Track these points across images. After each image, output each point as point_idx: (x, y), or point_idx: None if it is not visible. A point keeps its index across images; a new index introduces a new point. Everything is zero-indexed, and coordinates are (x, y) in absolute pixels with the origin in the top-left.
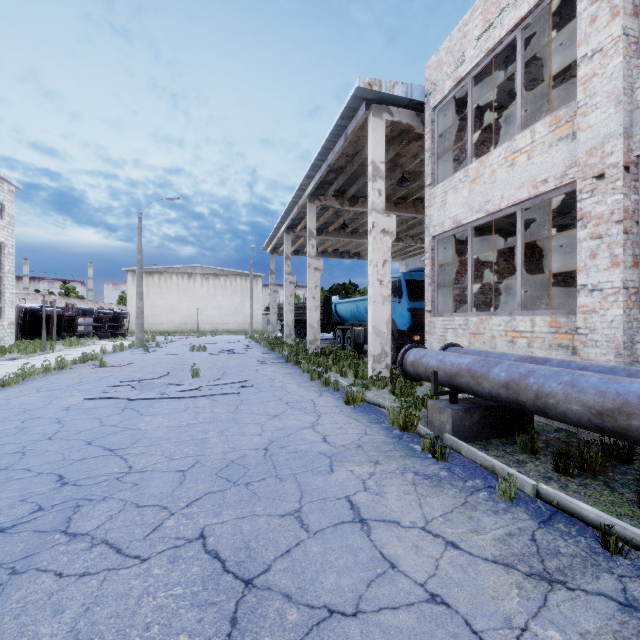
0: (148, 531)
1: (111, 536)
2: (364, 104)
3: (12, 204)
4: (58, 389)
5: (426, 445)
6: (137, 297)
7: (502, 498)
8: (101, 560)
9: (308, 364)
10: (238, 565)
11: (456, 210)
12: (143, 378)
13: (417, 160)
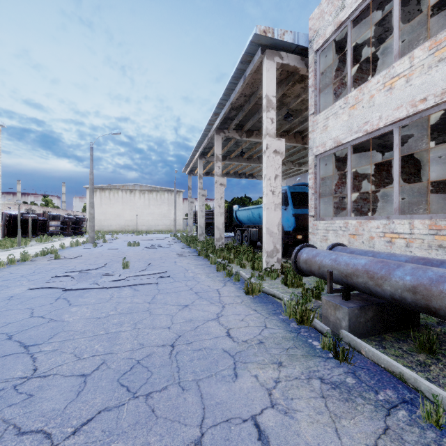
0: None
1: None
2: (260, 49)
3: None
4: (12, 279)
5: (326, 343)
6: (89, 206)
7: (426, 422)
8: None
9: (215, 257)
10: None
11: (336, 132)
12: (84, 269)
13: (299, 99)
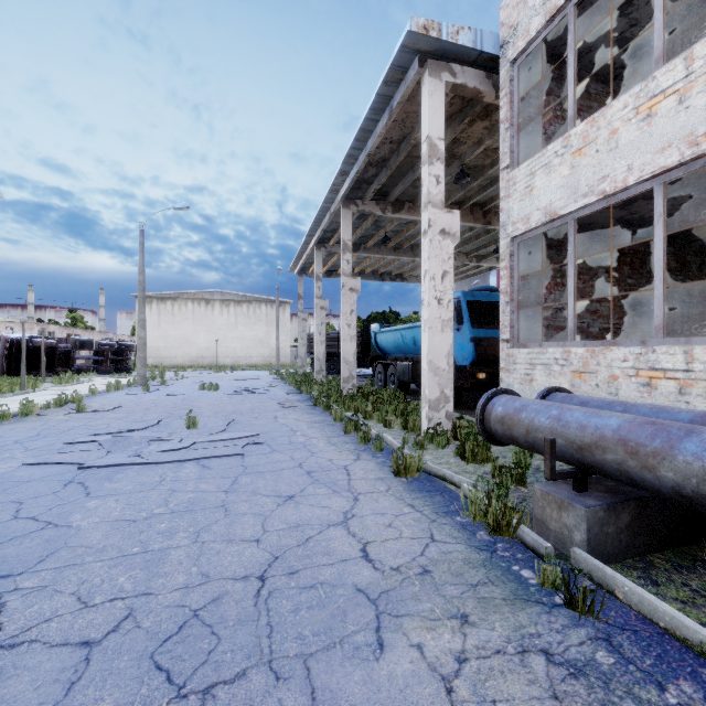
0: None
1: None
2: (417, 59)
3: None
4: None
5: (547, 575)
6: (138, 325)
7: None
8: None
9: (341, 410)
10: None
11: (549, 197)
12: (122, 429)
13: (481, 147)
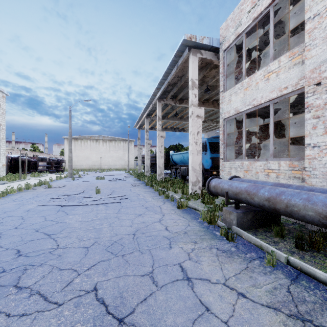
0: (64, 286)
1: (42, 289)
2: (187, 48)
3: (4, 103)
4: (24, 200)
5: (222, 232)
6: (69, 151)
7: (268, 264)
8: (34, 305)
9: (157, 186)
10: (115, 309)
11: (236, 104)
12: (70, 194)
13: (215, 79)
